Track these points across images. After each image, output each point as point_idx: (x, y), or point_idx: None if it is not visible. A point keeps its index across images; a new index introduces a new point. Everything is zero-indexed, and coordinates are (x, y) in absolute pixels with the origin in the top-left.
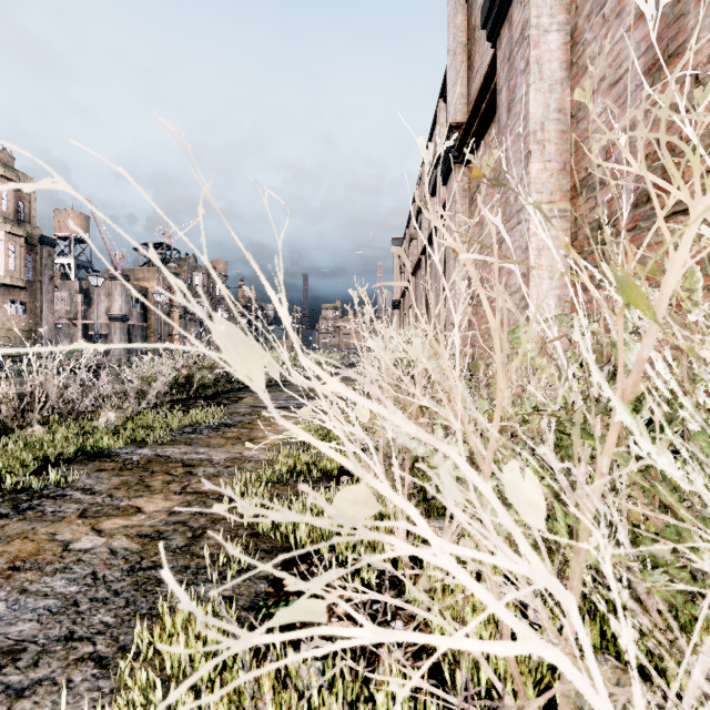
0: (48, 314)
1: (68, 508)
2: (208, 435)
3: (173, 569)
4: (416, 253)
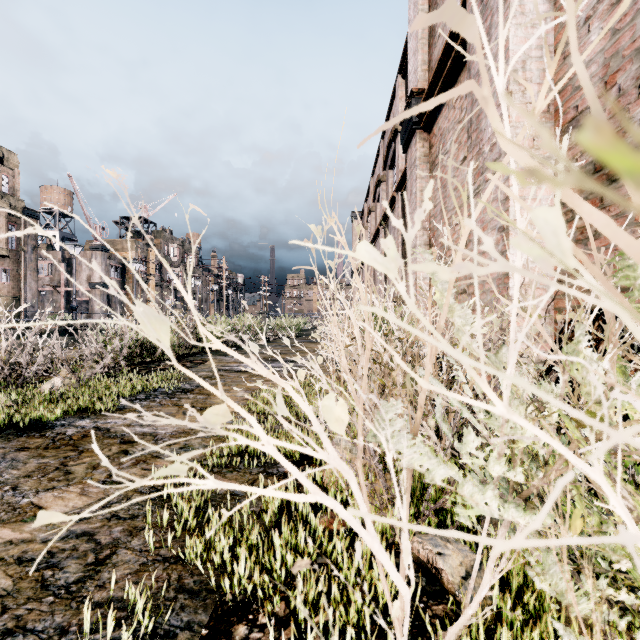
0: (31, 281)
1: None
2: (160, 402)
3: (40, 636)
4: (374, 224)
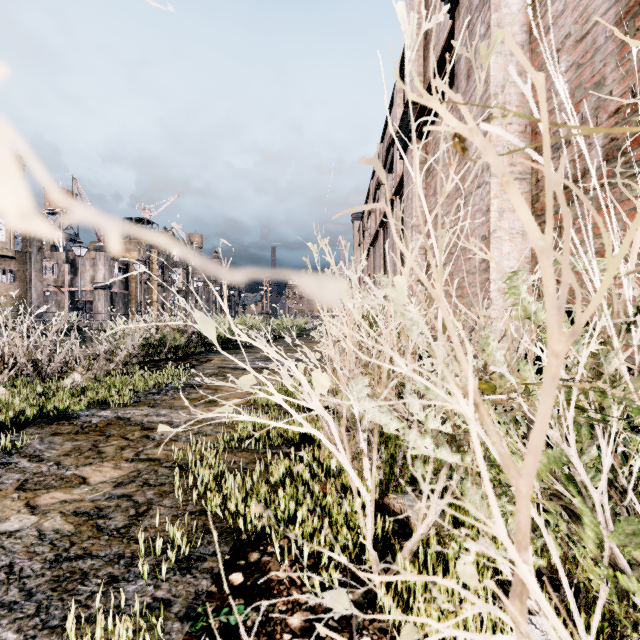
0: (36, 282)
1: (8, 479)
2: (172, 396)
3: (104, 559)
4: (374, 226)
